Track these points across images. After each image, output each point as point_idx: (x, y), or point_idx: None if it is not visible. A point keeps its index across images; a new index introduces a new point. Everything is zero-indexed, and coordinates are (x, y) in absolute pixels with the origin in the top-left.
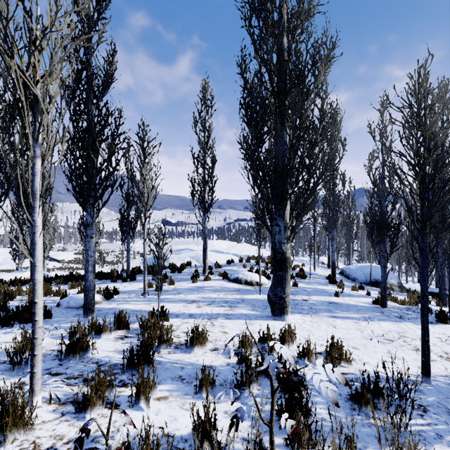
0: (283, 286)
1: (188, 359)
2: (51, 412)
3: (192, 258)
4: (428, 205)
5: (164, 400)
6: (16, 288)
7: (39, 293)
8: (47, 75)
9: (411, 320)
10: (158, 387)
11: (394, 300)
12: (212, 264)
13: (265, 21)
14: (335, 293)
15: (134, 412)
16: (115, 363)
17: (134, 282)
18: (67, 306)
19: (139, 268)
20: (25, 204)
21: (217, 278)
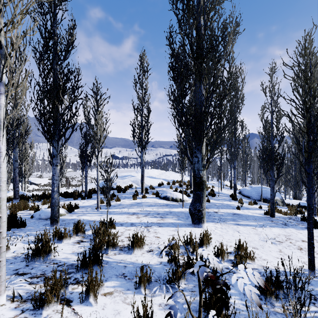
0: (200, 202)
1: (129, 259)
2: (13, 309)
3: (133, 182)
4: (313, 140)
5: (110, 295)
6: None
7: (2, 209)
8: (9, 23)
9: (293, 226)
10: (105, 284)
11: (279, 212)
12: (148, 186)
13: (187, 4)
14: (237, 207)
15: (84, 307)
16: (72, 264)
17: (90, 199)
18: (39, 218)
19: (94, 189)
20: None
21: (151, 196)
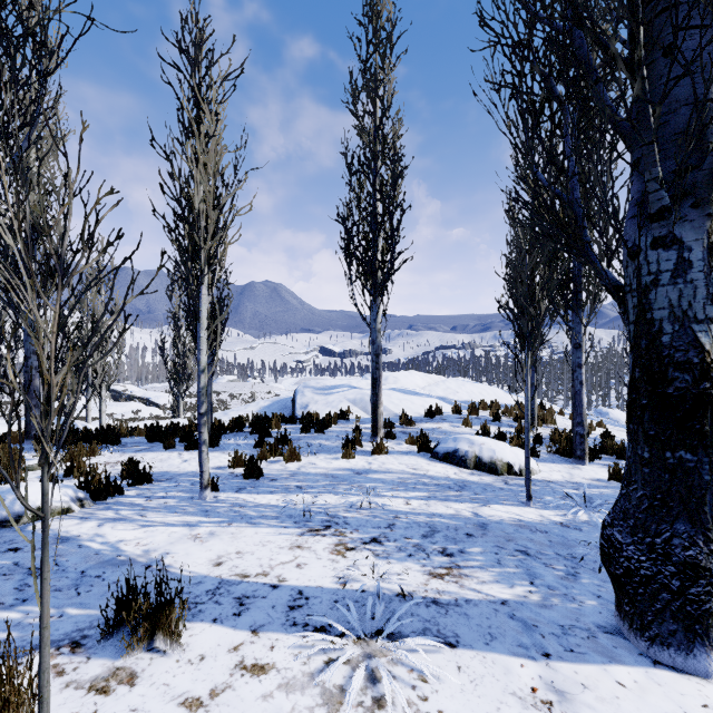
0: (697, 515)
1: None
2: None
3: (353, 403)
4: None
5: None
6: None
7: None
8: None
9: None
10: None
11: None
12: (395, 415)
13: None
14: None
15: None
16: None
17: (212, 450)
18: None
19: (236, 419)
20: None
21: (404, 448)
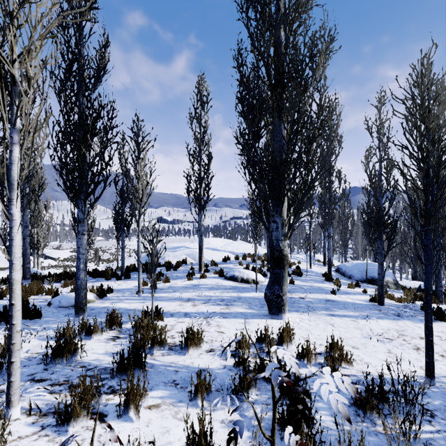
0: (280, 284)
1: (182, 362)
2: (30, 425)
3: (188, 256)
4: (432, 200)
5: (156, 408)
6: (7, 287)
7: (16, 294)
8: (25, 53)
9: (409, 318)
10: (150, 394)
11: (391, 298)
12: (208, 261)
13: (262, 12)
14: (332, 291)
15: (122, 423)
16: (105, 367)
17: (129, 280)
18: (59, 306)
19: (134, 266)
20: (1, 195)
21: (213, 275)
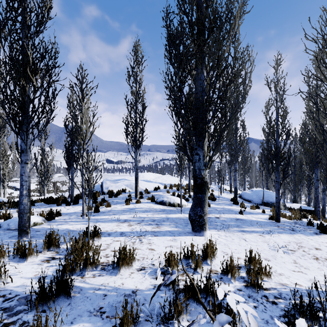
0: (202, 206)
1: (112, 283)
2: None
3: (127, 186)
4: None
5: None
6: None
7: None
8: None
9: (301, 232)
10: None
11: (284, 216)
12: (143, 190)
13: None
14: (240, 211)
15: None
16: (27, 295)
17: (77, 205)
18: (7, 228)
19: None
20: None
21: (146, 201)
